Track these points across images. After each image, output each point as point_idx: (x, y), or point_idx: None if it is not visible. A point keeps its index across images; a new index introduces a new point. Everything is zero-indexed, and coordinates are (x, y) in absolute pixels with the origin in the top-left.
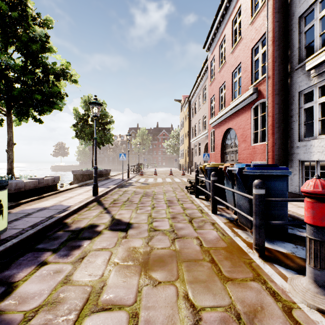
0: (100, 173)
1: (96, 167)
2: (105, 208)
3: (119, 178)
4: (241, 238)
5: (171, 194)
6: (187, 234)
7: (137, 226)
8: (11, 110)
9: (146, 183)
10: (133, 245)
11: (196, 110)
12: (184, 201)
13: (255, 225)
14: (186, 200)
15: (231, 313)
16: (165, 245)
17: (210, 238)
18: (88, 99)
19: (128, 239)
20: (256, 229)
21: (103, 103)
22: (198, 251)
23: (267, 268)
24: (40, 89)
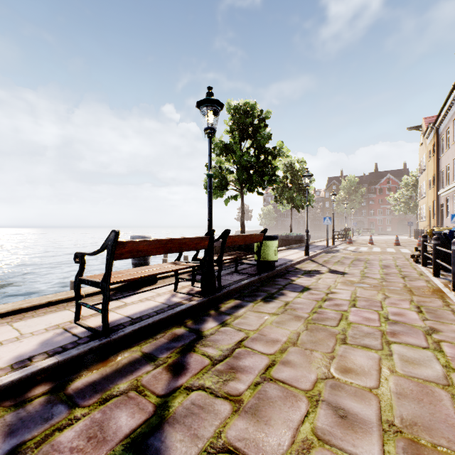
0: (300, 239)
1: (307, 231)
2: (320, 264)
3: (322, 245)
4: (449, 289)
5: (389, 262)
6: (395, 281)
7: (351, 274)
8: (243, 188)
9: (357, 251)
10: (350, 279)
11: (448, 142)
12: (403, 267)
13: (452, 272)
14: (406, 267)
15: (408, 299)
16: (374, 282)
17: (417, 285)
18: (286, 160)
19: (345, 277)
20: (452, 275)
21: (302, 161)
22: (400, 287)
23: (454, 298)
24: (266, 171)
